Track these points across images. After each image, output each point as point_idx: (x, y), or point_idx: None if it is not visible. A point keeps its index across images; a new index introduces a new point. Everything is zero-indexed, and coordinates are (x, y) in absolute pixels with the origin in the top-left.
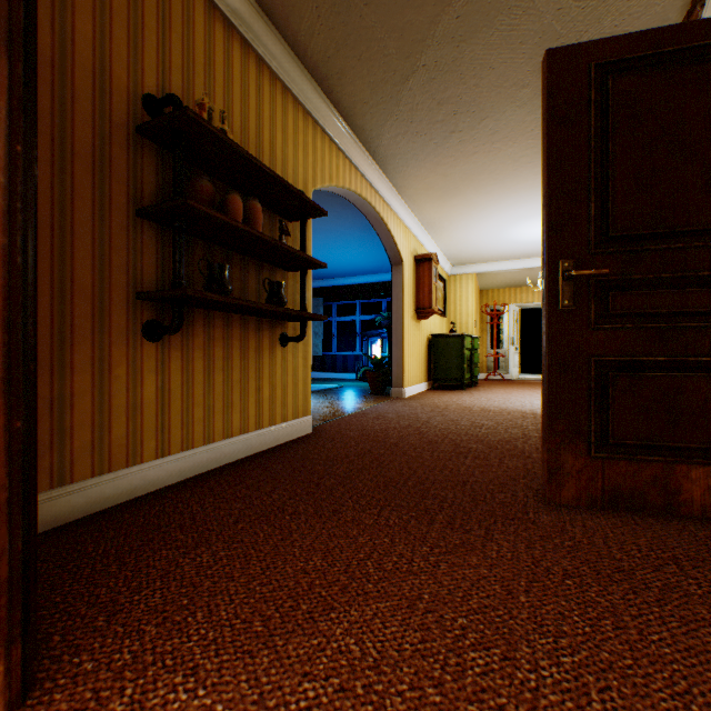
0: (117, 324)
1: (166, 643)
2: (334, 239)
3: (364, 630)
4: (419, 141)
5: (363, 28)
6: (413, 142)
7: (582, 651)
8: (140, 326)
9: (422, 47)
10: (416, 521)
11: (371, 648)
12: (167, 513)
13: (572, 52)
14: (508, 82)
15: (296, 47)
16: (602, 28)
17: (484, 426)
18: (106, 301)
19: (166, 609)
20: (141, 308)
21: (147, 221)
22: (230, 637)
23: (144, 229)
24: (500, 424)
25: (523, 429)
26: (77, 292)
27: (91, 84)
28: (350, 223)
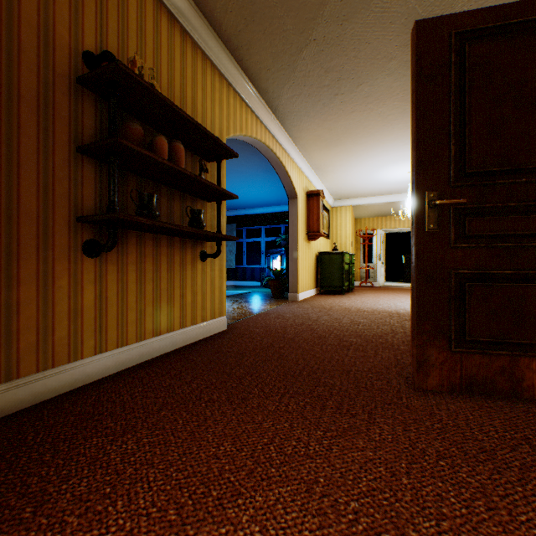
0: (59, 243)
1: (85, 535)
2: (244, 178)
3: (268, 517)
4: (310, 101)
5: (267, 7)
6: (306, 102)
7: (462, 534)
8: (80, 244)
9: (313, 24)
10: (310, 407)
11: (274, 535)
12: (101, 402)
13: (436, 23)
14: (380, 55)
15: (213, 22)
16: (454, 12)
17: (361, 323)
18: (49, 223)
19: (89, 498)
20: (81, 229)
21: (86, 157)
22: (145, 527)
23: (84, 163)
24: (373, 322)
25: (391, 326)
26: (23, 215)
27: (36, 39)
28: (256, 166)
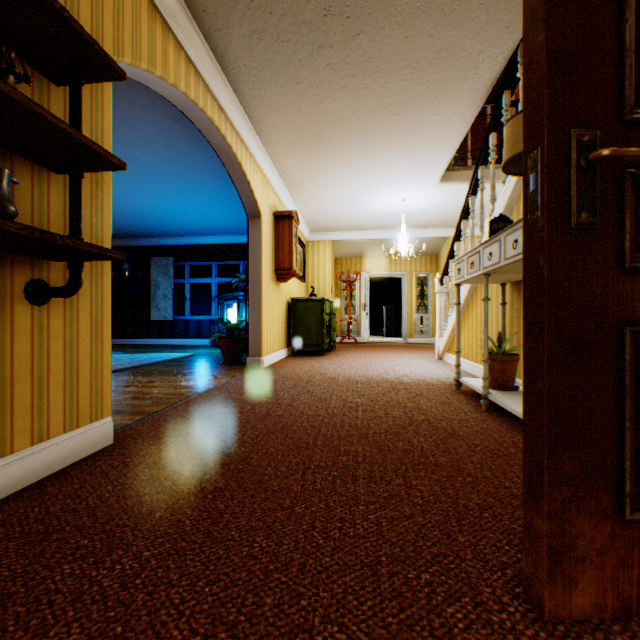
0: None
1: None
2: (182, 185)
3: None
4: (280, 51)
5: None
6: (273, 52)
7: None
8: None
9: None
10: None
11: None
12: None
13: None
14: None
15: None
16: None
17: (360, 406)
18: None
19: None
20: None
21: None
22: None
23: None
24: (376, 403)
25: (404, 408)
26: None
27: None
28: (199, 166)
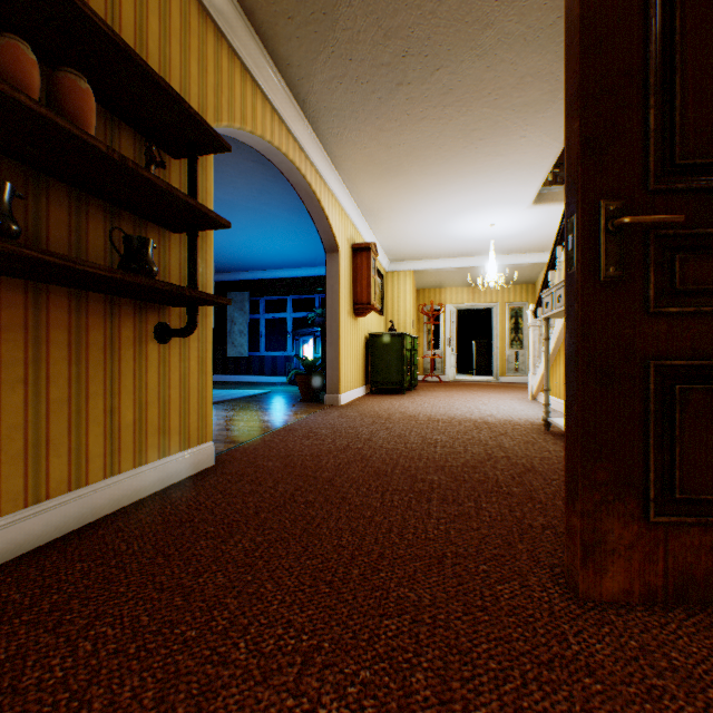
0: None
1: None
2: (260, 221)
3: None
4: (359, 92)
5: None
6: (353, 93)
7: None
8: None
9: None
10: (375, 707)
11: None
12: None
13: None
14: (471, 15)
15: None
16: None
17: (439, 442)
18: None
19: None
20: None
21: None
22: None
23: None
24: (456, 440)
25: (484, 445)
26: None
27: None
28: (277, 202)
